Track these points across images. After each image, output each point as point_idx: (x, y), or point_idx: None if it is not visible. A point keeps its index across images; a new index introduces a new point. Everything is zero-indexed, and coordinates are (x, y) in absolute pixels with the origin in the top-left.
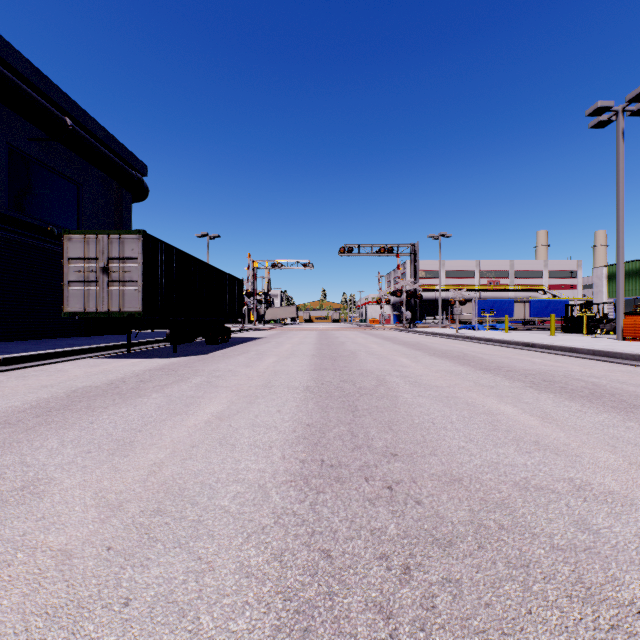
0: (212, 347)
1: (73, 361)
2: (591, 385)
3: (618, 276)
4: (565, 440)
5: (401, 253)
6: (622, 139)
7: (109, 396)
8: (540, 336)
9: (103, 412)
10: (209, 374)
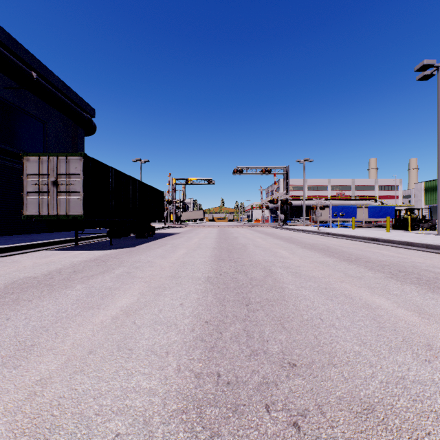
0: (140, 241)
1: (30, 253)
2: None
3: (438, 188)
4: None
5: (277, 173)
6: None
7: (40, 287)
8: (379, 232)
9: (25, 306)
10: (131, 265)
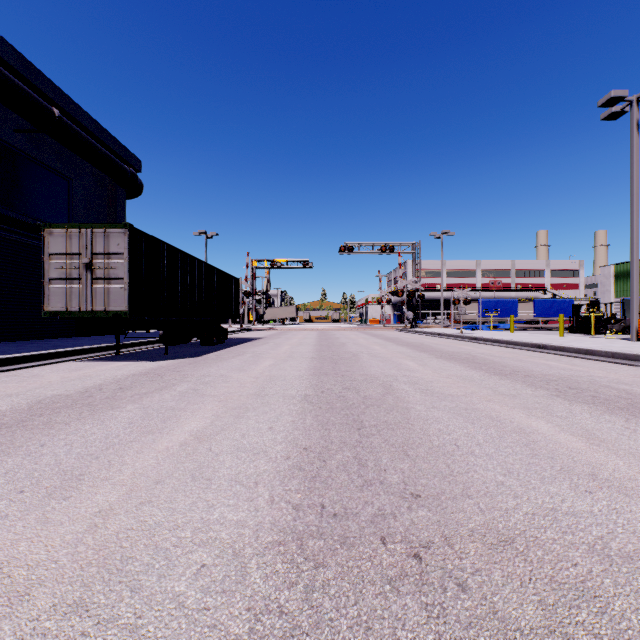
0: (207, 348)
1: (54, 364)
2: (625, 394)
3: (632, 274)
4: (628, 472)
5: (402, 252)
6: (636, 130)
7: (77, 408)
8: (548, 337)
9: (62, 430)
10: (197, 380)
